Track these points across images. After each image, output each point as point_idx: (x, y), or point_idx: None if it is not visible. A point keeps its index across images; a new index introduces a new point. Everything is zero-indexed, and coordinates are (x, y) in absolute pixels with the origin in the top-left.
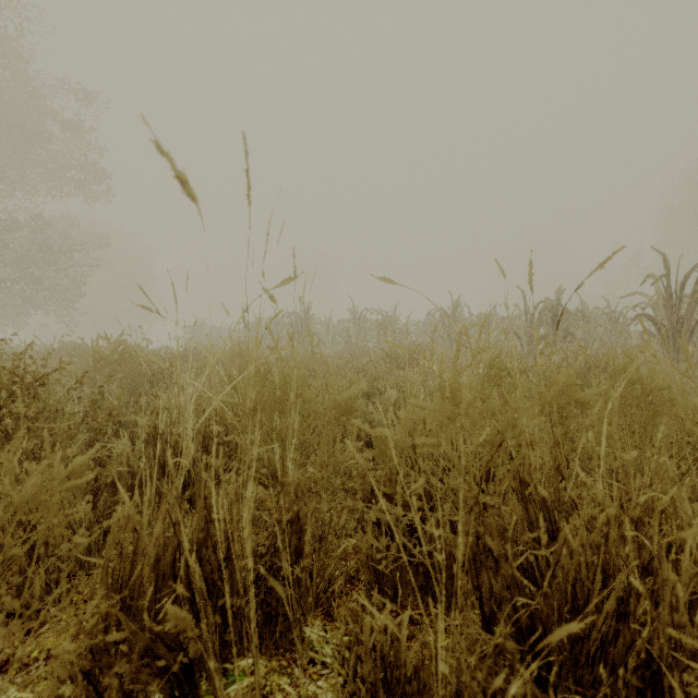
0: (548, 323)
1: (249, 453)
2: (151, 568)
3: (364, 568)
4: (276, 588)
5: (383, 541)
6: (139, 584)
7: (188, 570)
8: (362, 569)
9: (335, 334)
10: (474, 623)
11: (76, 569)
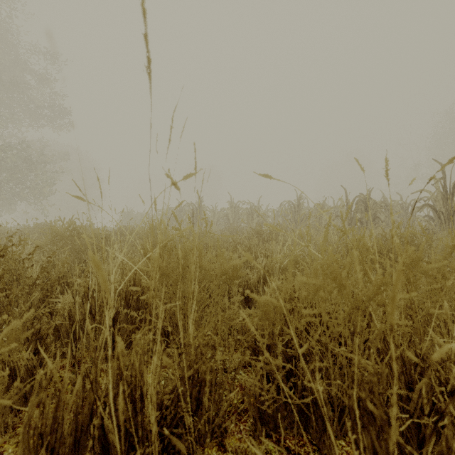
0: (362, 210)
1: (159, 307)
2: (70, 422)
3: (250, 406)
4: (179, 447)
5: (264, 383)
6: (59, 436)
7: (103, 421)
8: (248, 407)
9: (219, 217)
10: (341, 453)
11: (23, 402)
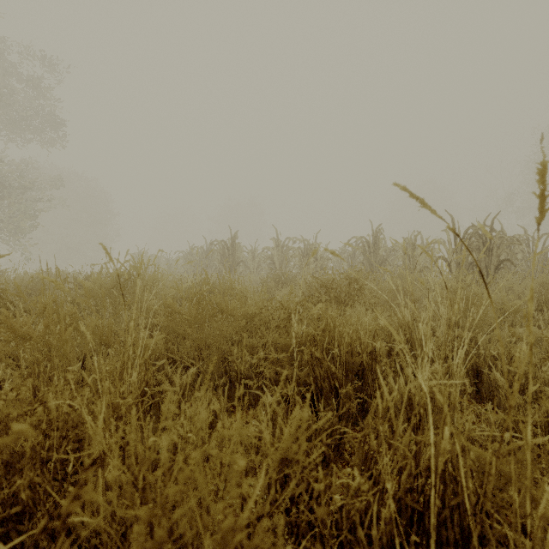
0: (477, 248)
1: None
2: None
3: None
4: None
5: None
6: None
7: None
8: None
9: (260, 261)
10: None
11: None
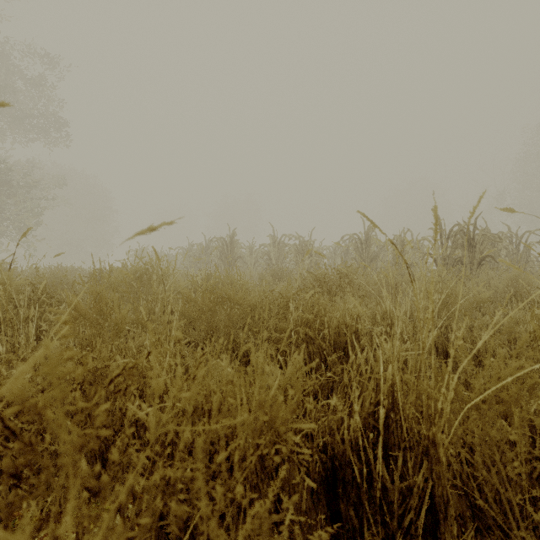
0: (462, 245)
1: None
2: None
3: None
4: None
5: None
6: None
7: None
8: None
9: (257, 257)
10: None
11: None
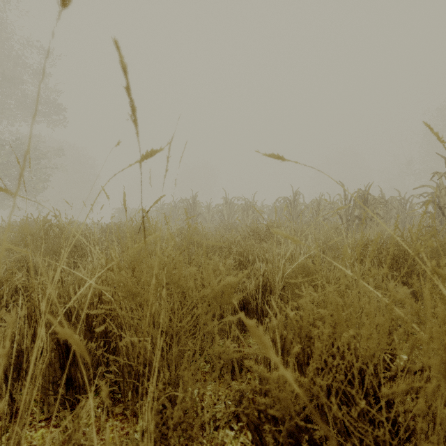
0: (360, 206)
1: (125, 340)
2: None
3: None
4: None
5: None
6: None
7: None
8: None
9: (213, 213)
10: None
11: None
